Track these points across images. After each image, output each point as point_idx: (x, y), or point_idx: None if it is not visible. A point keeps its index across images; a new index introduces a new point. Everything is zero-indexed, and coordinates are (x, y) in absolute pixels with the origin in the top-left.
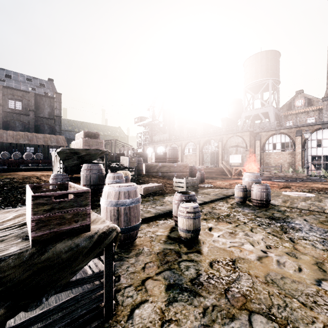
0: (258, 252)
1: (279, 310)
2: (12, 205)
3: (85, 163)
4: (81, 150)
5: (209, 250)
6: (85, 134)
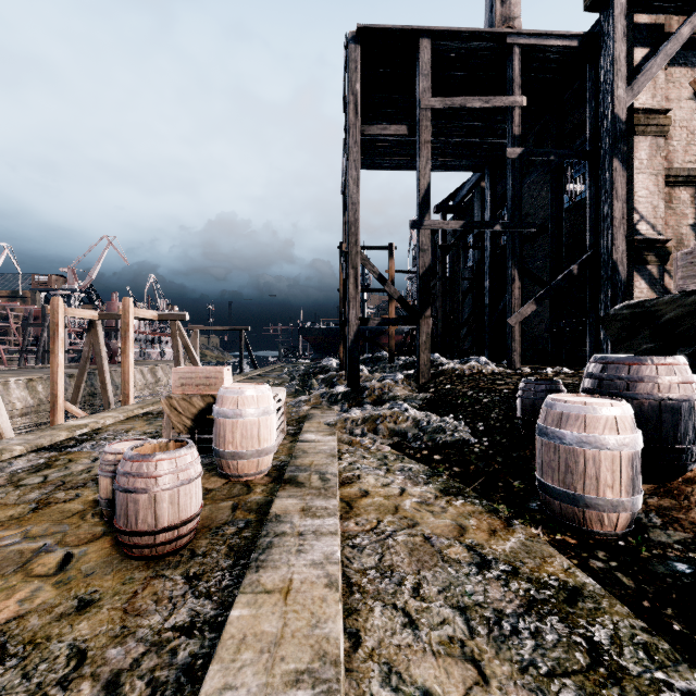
0: None
1: (5, 491)
2: (459, 418)
3: (677, 353)
4: (662, 303)
5: (79, 508)
6: None
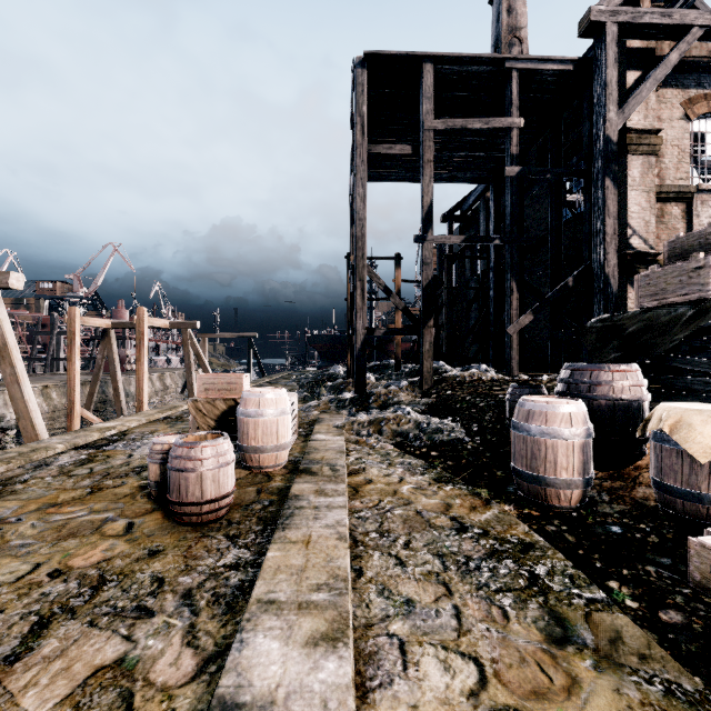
0: (35, 514)
1: (61, 479)
2: (457, 420)
3: (637, 361)
4: (626, 318)
5: (129, 492)
6: (670, 250)
